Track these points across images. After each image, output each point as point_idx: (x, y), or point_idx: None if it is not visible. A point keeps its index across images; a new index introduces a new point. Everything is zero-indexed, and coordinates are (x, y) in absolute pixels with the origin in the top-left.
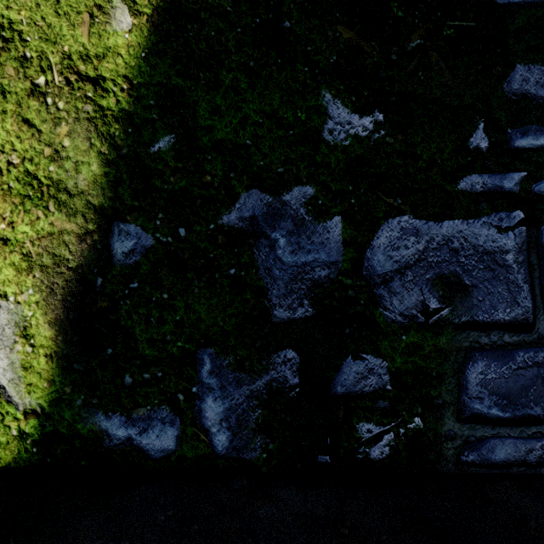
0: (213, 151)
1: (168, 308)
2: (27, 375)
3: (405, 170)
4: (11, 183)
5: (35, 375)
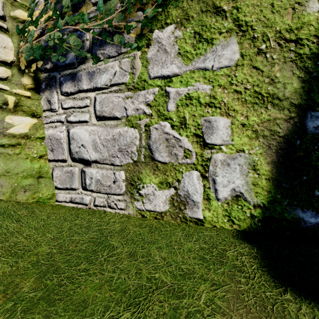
0: None
1: None
2: (255, 188)
3: None
4: (246, 97)
5: (259, 188)
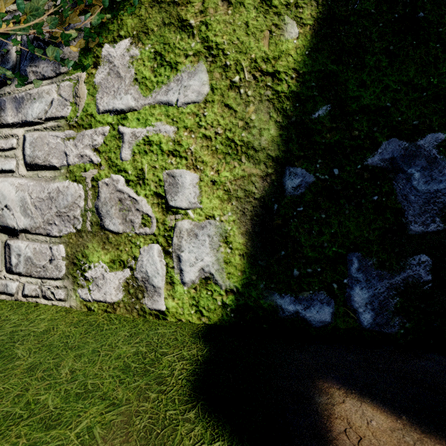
0: (360, 113)
1: (325, 224)
2: (227, 267)
3: None
4: (217, 145)
5: (232, 267)
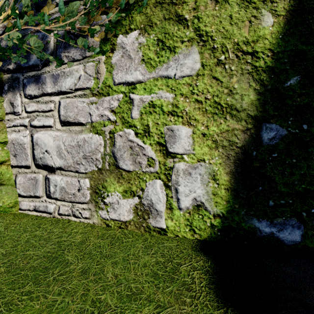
0: None
1: (296, 167)
2: (215, 198)
3: None
4: (206, 107)
5: (219, 198)
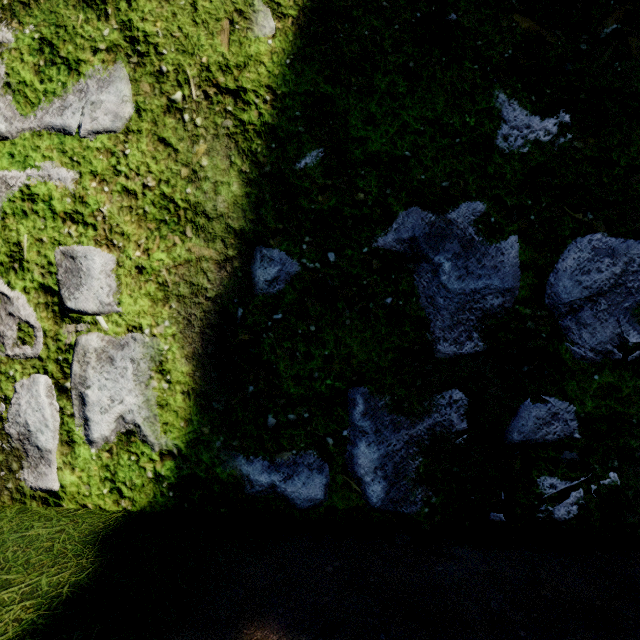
0: (367, 165)
1: (316, 342)
2: (163, 413)
3: (597, 179)
4: (146, 207)
5: (171, 413)
